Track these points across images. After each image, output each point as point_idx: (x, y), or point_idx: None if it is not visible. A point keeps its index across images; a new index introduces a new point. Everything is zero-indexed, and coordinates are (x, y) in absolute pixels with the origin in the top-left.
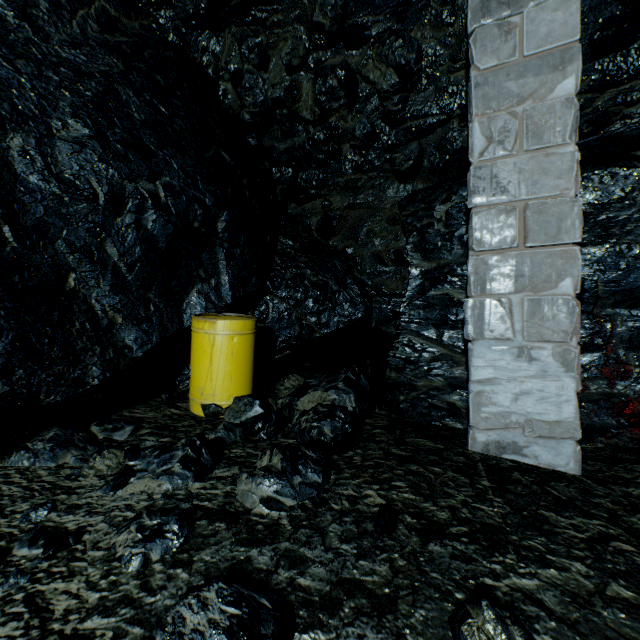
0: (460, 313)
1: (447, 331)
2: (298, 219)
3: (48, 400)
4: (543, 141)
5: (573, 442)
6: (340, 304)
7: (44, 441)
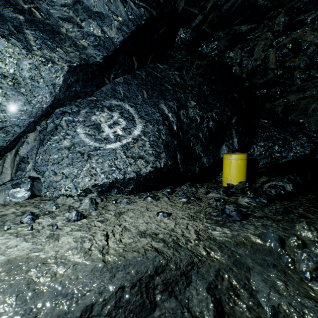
0: None
1: None
2: (270, 109)
3: (188, 174)
4: None
5: None
6: (294, 147)
7: (188, 184)
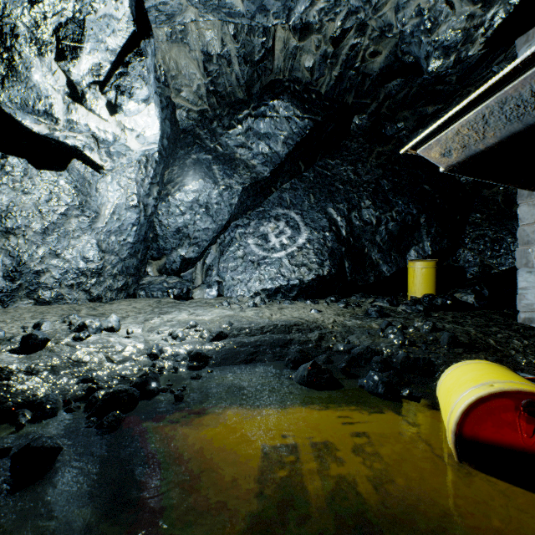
0: None
1: None
2: (489, 198)
3: (359, 284)
4: None
5: None
6: (513, 251)
7: (358, 295)
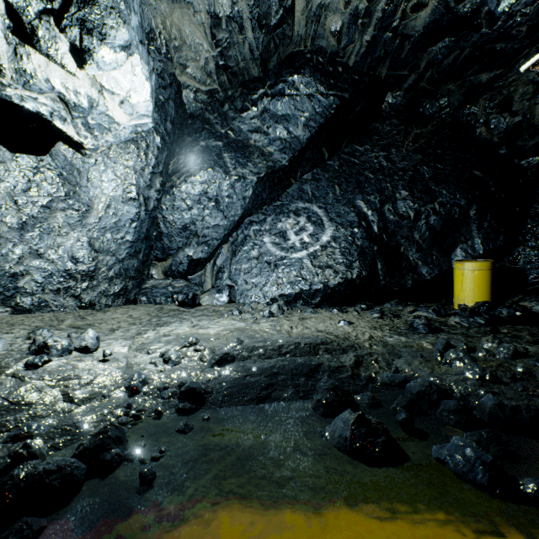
0: None
1: None
2: None
3: (394, 289)
4: None
5: None
6: None
7: (393, 302)
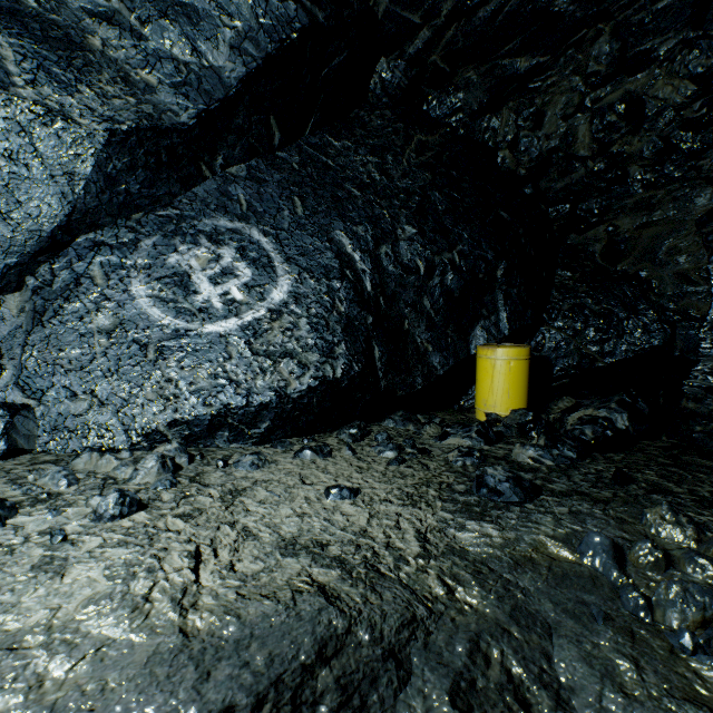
0: None
1: None
2: (578, 248)
3: (399, 393)
4: None
5: None
6: (628, 332)
7: (398, 416)
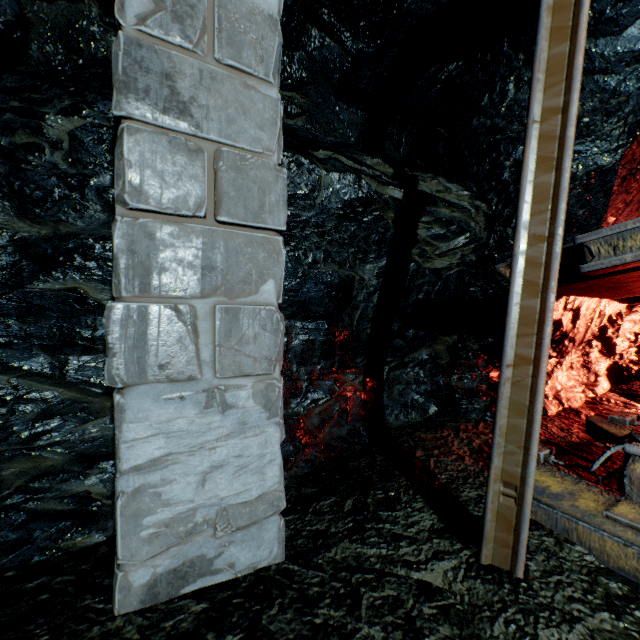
0: (102, 325)
1: (76, 357)
2: None
3: None
4: (243, 59)
5: (278, 517)
6: None
7: None
